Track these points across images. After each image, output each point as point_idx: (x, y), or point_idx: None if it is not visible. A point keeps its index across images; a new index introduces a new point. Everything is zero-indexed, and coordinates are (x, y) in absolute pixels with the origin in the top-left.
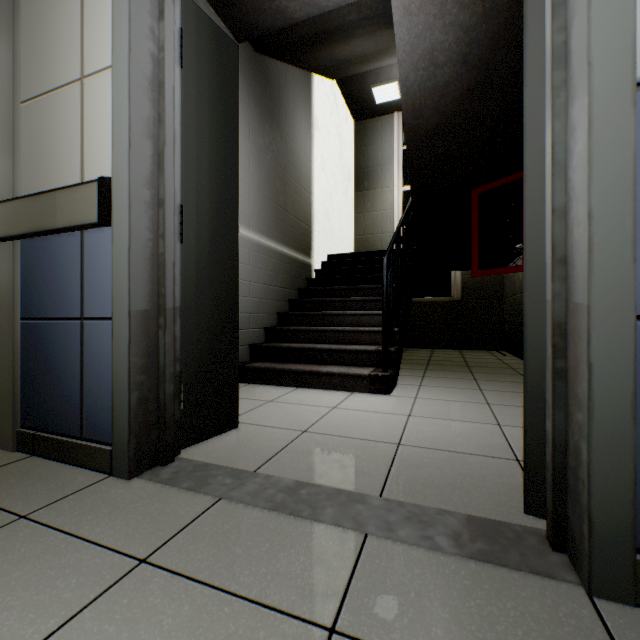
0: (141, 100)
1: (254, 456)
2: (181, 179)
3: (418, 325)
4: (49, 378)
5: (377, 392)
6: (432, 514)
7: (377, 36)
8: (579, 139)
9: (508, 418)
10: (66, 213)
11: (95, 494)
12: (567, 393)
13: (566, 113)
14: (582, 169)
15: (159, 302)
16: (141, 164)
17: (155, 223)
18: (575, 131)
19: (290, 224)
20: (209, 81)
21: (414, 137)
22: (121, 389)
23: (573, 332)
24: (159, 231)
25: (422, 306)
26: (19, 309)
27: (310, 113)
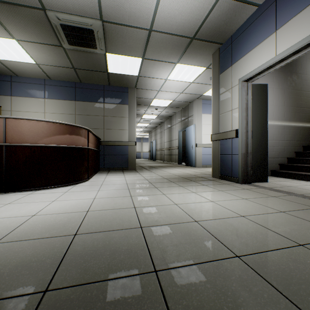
0: (243, 113)
1: (269, 186)
2: (251, 124)
3: None
4: (225, 165)
5: None
6: None
7: None
8: None
9: None
10: (229, 135)
11: (235, 184)
12: None
13: None
14: None
15: (246, 151)
16: (243, 125)
17: (246, 136)
18: None
19: (303, 112)
20: (258, 99)
21: None
22: (239, 167)
23: None
24: (246, 137)
25: None
26: (219, 153)
27: None
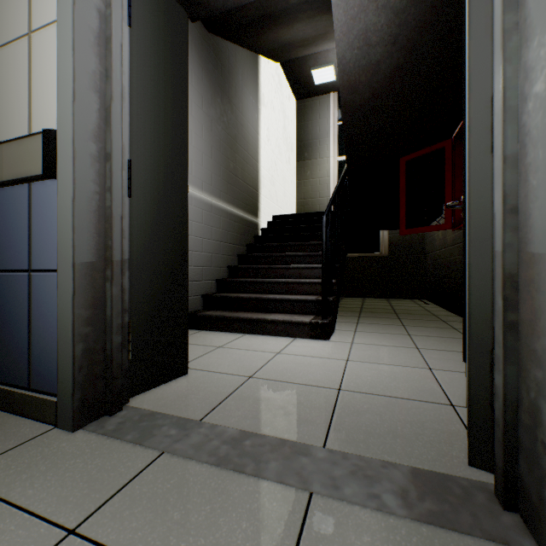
0: (86, 53)
1: (201, 404)
2: (130, 135)
3: (351, 277)
4: None
5: (317, 338)
6: (377, 467)
7: (316, 21)
8: (538, 79)
9: (437, 362)
10: (12, 166)
11: (35, 449)
12: (520, 347)
13: (518, 57)
14: (543, 110)
15: (106, 254)
16: (86, 117)
17: (102, 176)
18: (532, 72)
19: (239, 187)
20: (159, 43)
21: (349, 110)
22: (65, 341)
23: (529, 284)
24: (106, 184)
25: (355, 261)
26: None
27: (257, 90)
